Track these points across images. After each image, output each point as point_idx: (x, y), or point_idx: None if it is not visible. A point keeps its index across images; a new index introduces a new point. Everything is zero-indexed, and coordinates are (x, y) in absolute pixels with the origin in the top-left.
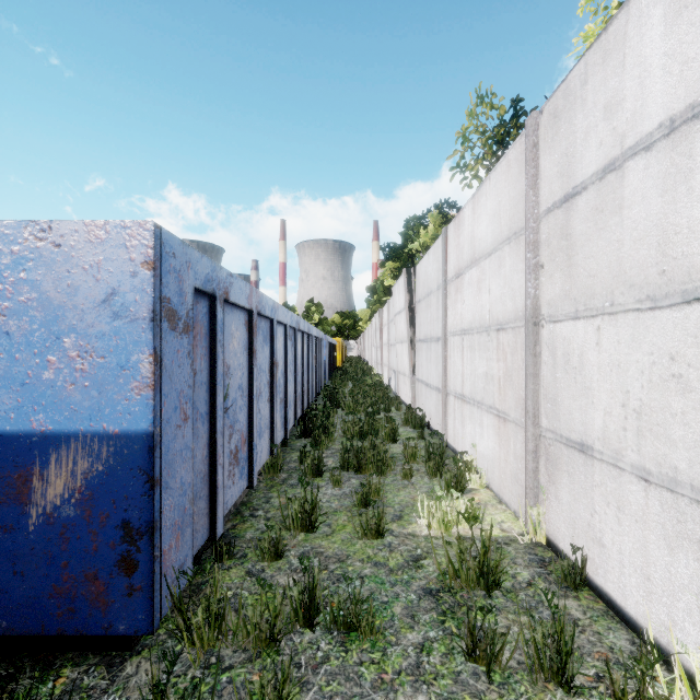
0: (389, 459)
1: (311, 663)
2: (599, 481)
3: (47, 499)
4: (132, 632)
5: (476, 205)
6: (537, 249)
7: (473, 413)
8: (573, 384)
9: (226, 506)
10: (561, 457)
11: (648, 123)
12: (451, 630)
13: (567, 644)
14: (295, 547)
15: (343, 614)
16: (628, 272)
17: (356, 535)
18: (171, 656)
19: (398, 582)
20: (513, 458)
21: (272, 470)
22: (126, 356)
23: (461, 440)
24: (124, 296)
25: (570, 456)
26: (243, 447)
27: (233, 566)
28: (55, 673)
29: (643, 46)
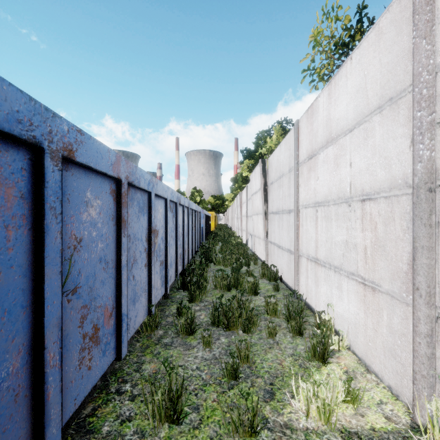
0: (255, 317)
1: None
2: None
3: None
4: None
5: (333, 89)
6: (433, 105)
7: (328, 276)
8: None
9: (75, 402)
10: None
11: None
12: None
13: None
14: None
15: None
16: None
17: (226, 428)
18: None
19: None
20: (387, 331)
21: (150, 328)
22: None
23: (314, 296)
24: None
25: None
26: (107, 322)
27: None
28: None
29: None
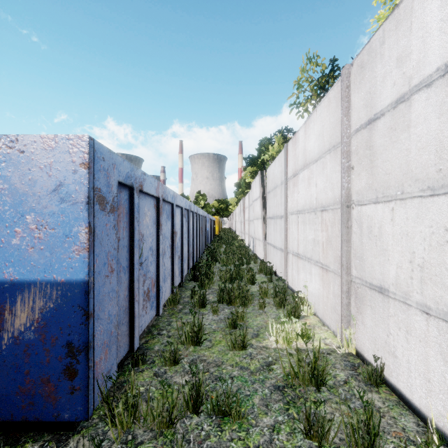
0: (250, 296)
1: (197, 439)
2: (393, 313)
3: (15, 327)
4: (74, 419)
5: (307, 128)
6: (349, 157)
7: (305, 266)
8: (374, 247)
9: (141, 329)
10: (366, 296)
11: (428, 68)
12: (293, 415)
13: (374, 428)
14: (187, 356)
15: (219, 404)
16: (414, 171)
17: (228, 347)
18: (97, 441)
19: (256, 381)
20: (332, 296)
21: (173, 303)
22: (69, 228)
23: (296, 283)
24: (68, 187)
25: (372, 295)
26: (153, 289)
27: (145, 369)
28: (20, 447)
29: (425, 15)
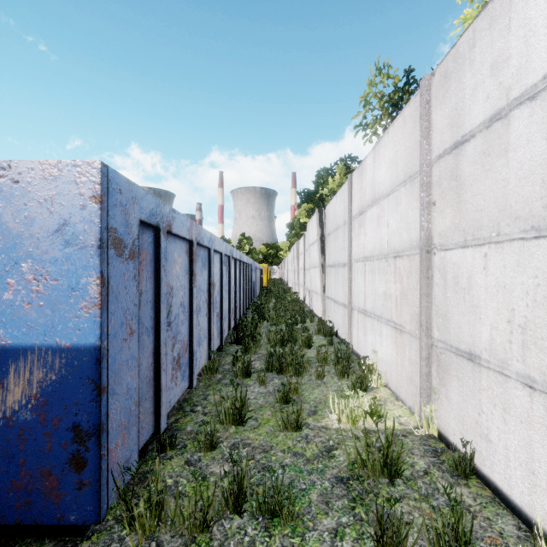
0: (305, 363)
1: None
2: (486, 386)
3: (7, 404)
4: (82, 522)
5: (376, 155)
6: (430, 189)
7: (373, 325)
8: (462, 302)
9: (170, 405)
10: (451, 364)
11: (532, 75)
12: (360, 516)
13: (465, 535)
14: (227, 439)
15: (267, 502)
16: (513, 206)
17: (278, 428)
18: None
19: (314, 471)
20: (408, 363)
21: (210, 372)
22: (76, 278)
23: (363, 346)
24: (74, 227)
25: (459, 363)
26: (184, 354)
27: (174, 455)
28: None
29: (528, 9)
